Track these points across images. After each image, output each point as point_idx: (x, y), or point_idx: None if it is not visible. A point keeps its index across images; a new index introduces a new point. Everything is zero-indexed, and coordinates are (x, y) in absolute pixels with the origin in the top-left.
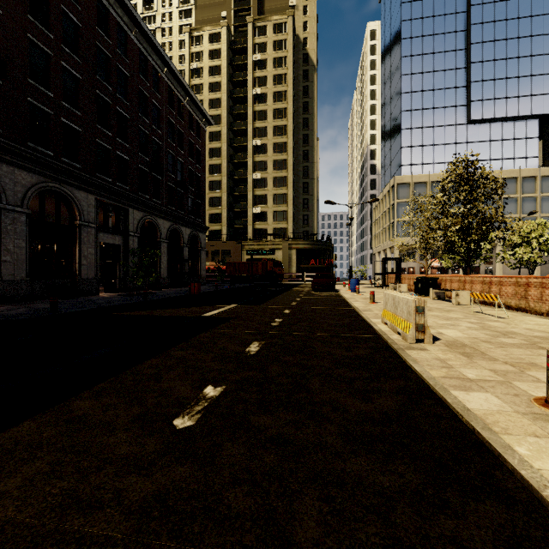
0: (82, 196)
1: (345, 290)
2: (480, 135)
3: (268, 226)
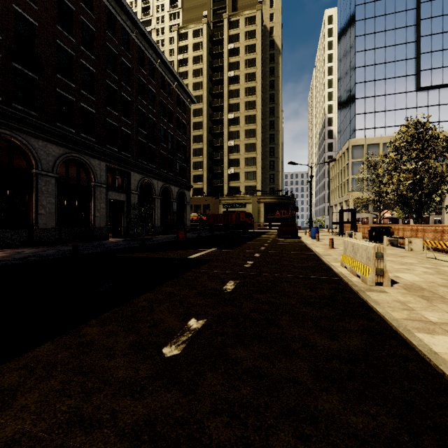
0: (96, 163)
1: (306, 237)
2: (429, 100)
3: (240, 184)
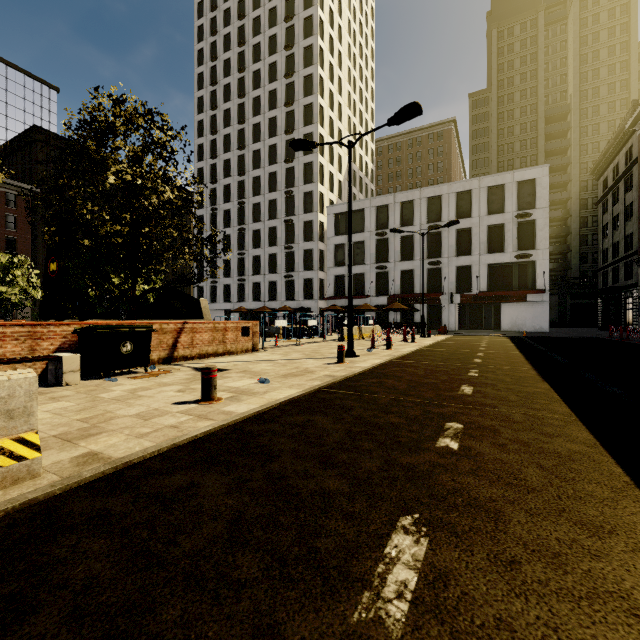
0: None
1: None
2: None
3: None
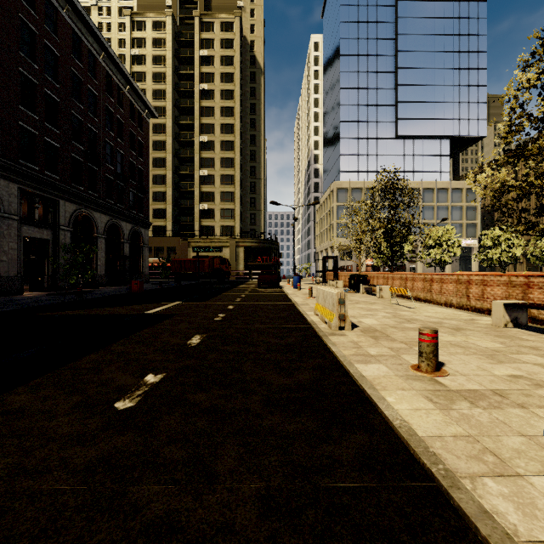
0: (2, 184)
1: (288, 286)
2: (406, 149)
3: (215, 224)
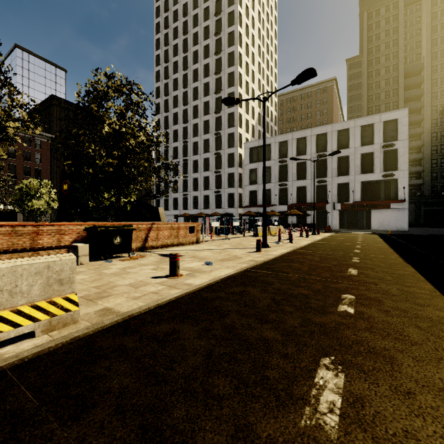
0: None
1: None
2: None
3: None
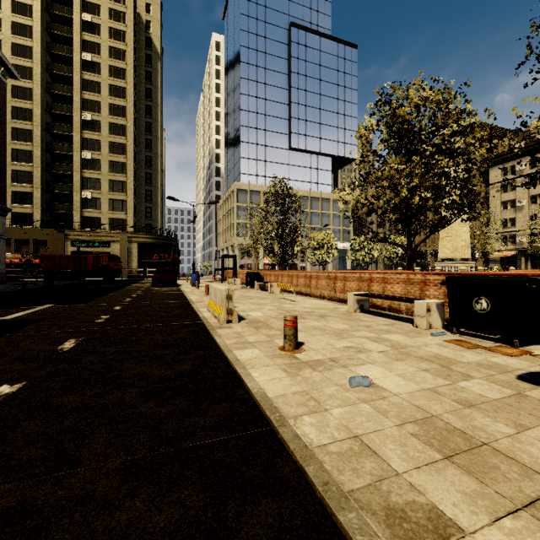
0: None
1: (187, 285)
2: (297, 160)
3: (101, 215)
